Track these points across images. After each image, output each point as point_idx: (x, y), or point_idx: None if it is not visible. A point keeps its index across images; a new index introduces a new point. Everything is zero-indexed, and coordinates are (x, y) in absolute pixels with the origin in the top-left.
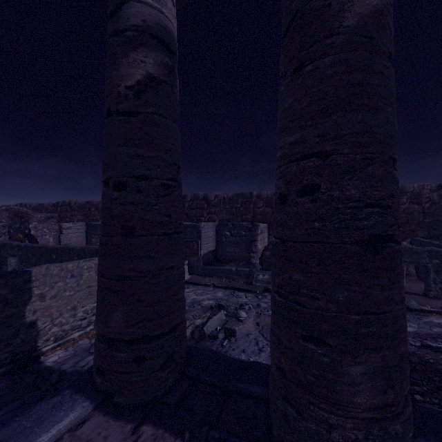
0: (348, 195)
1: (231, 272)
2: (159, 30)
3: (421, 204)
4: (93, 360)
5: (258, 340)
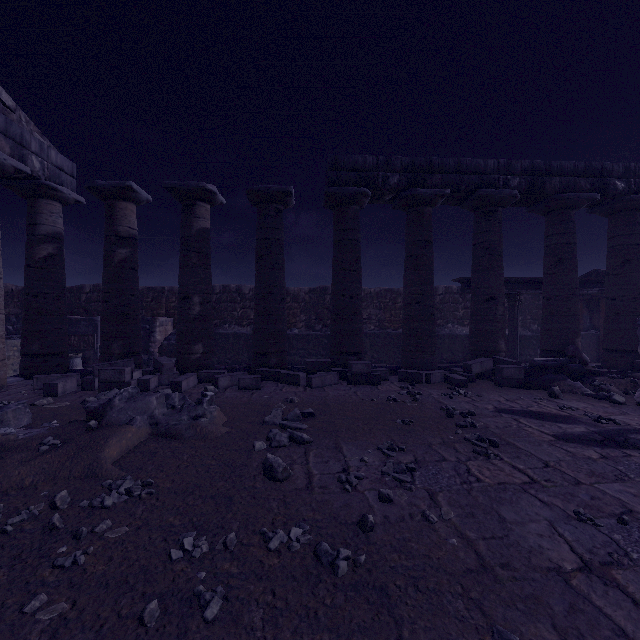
0: (115, 304)
1: None
2: (55, 234)
3: (299, 303)
4: (20, 367)
5: None
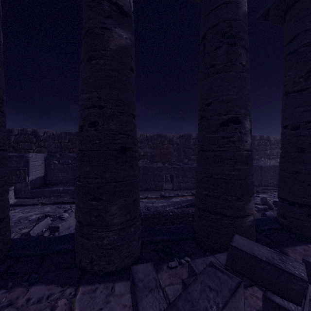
0: (111, 128)
1: (59, 191)
2: None
3: (173, 145)
4: None
5: None
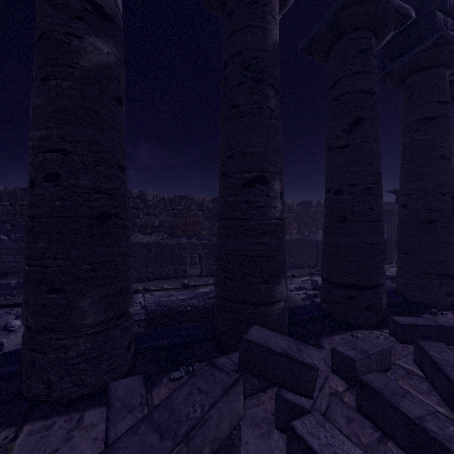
0: (82, 184)
1: (9, 287)
2: None
3: (203, 211)
4: None
5: None
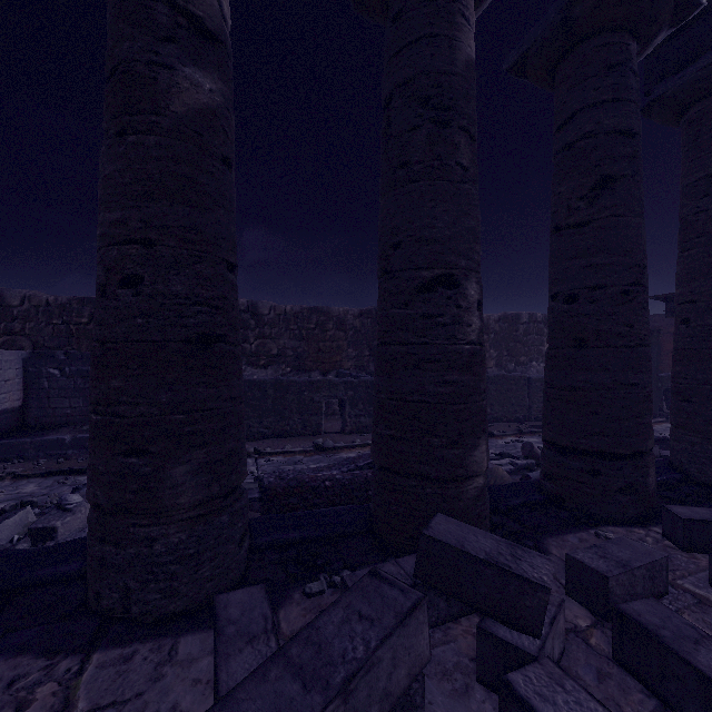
0: (174, 291)
1: (62, 444)
2: None
3: (346, 332)
4: None
5: None
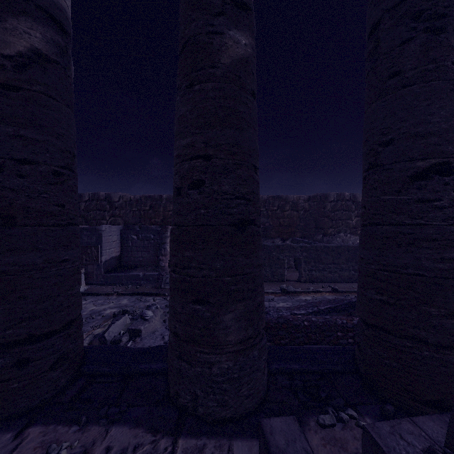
0: (224, 190)
1: (138, 278)
2: (49, 3)
3: (298, 211)
4: None
5: (164, 335)
